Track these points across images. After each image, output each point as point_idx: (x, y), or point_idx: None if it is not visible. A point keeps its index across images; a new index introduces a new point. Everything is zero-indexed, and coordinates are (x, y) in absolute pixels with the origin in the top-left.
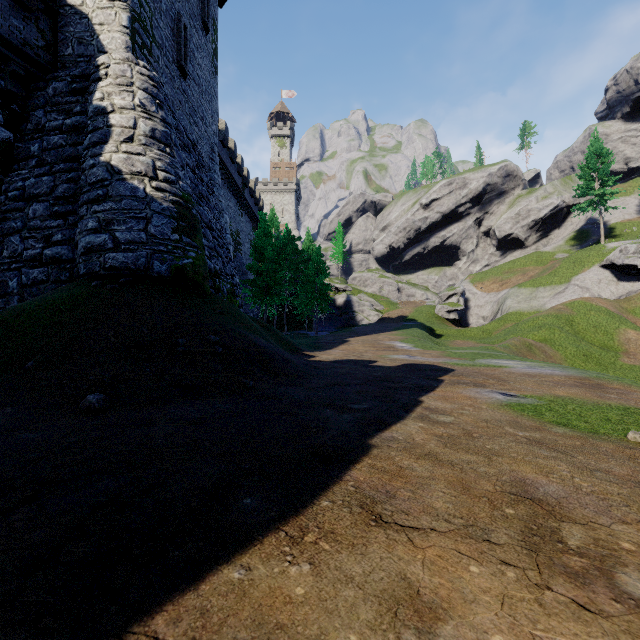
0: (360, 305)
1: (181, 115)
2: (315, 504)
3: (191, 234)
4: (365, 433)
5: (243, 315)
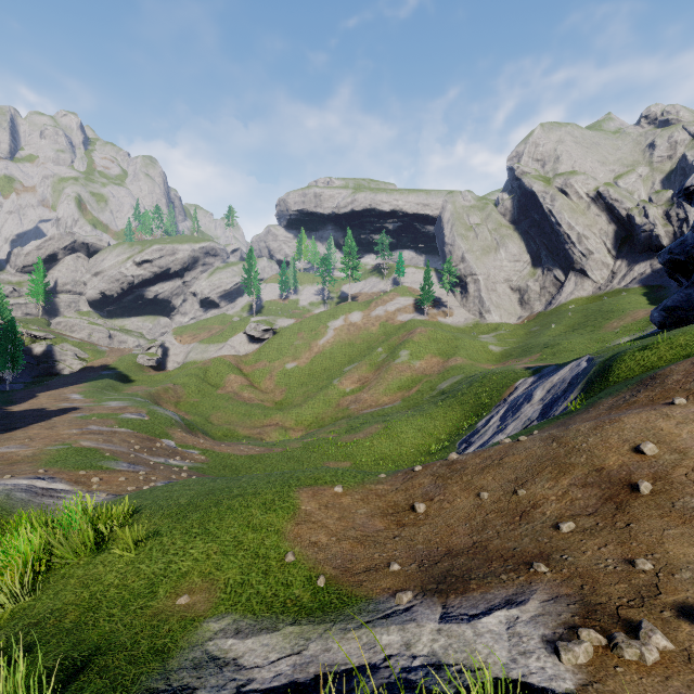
0: (62, 355)
1: None
2: (14, 431)
3: None
4: (27, 425)
5: None
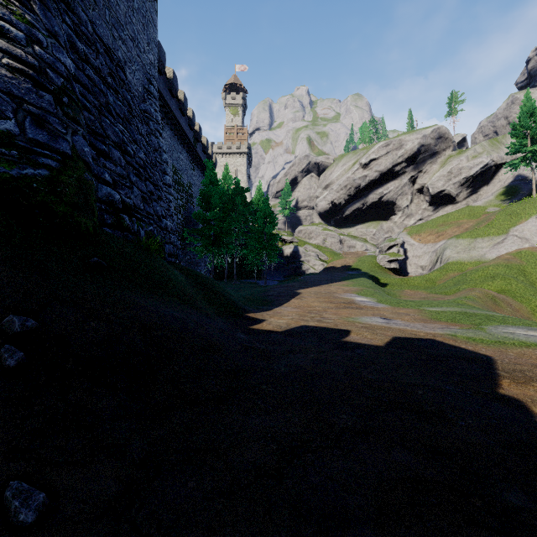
0: (306, 255)
1: (97, 19)
2: None
3: (51, 130)
4: None
5: (158, 266)
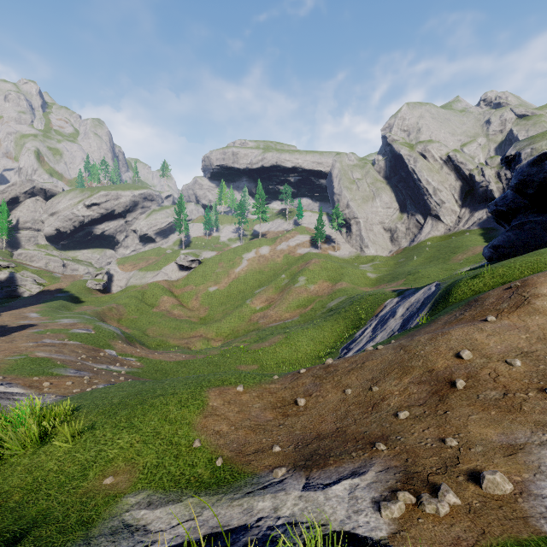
0: (23, 280)
1: None
2: None
3: None
4: None
5: None
